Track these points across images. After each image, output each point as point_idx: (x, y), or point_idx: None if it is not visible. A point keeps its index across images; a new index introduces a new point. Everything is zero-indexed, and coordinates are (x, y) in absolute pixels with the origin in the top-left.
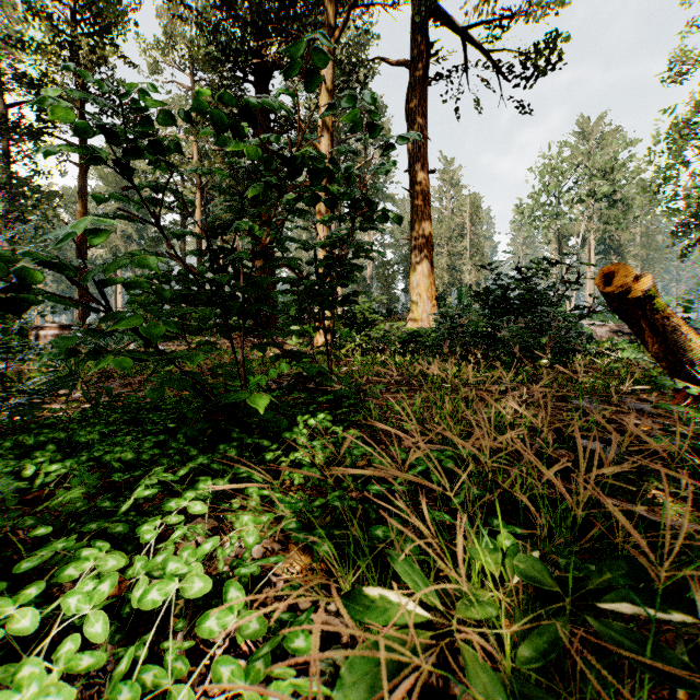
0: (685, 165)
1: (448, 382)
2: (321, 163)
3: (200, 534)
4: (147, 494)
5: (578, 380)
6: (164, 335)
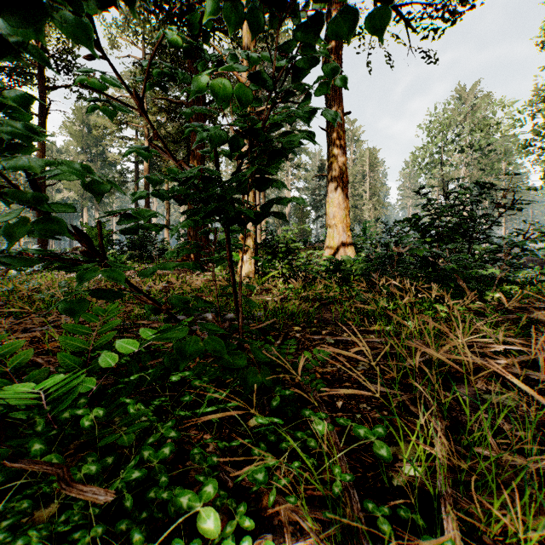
0: None
1: None
2: None
3: None
4: None
5: None
6: None
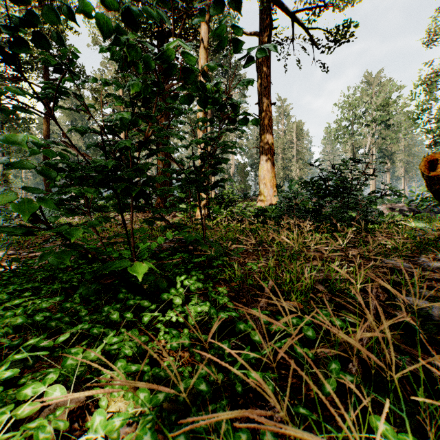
0: (435, 101)
1: (296, 248)
2: (191, 59)
3: (44, 439)
4: (6, 377)
5: (380, 242)
6: (72, 211)
